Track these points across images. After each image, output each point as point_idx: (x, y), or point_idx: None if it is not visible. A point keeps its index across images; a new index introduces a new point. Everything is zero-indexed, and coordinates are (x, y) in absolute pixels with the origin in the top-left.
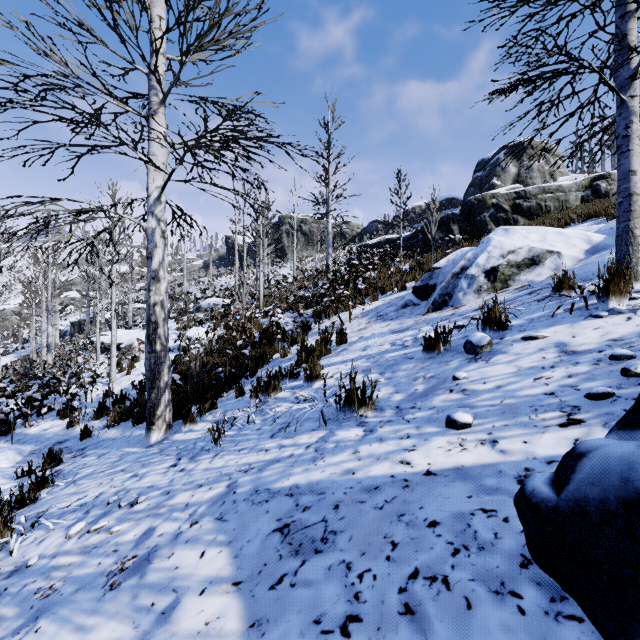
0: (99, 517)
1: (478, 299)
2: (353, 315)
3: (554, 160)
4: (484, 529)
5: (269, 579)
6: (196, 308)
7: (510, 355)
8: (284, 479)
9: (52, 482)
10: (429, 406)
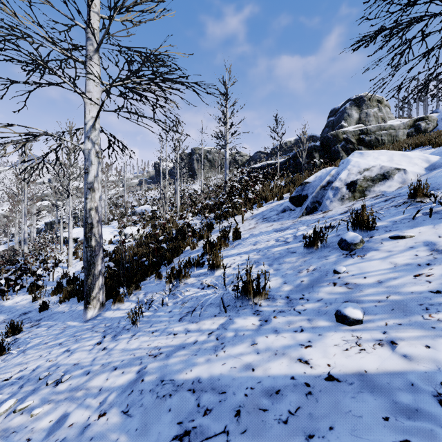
0: (28, 394)
1: (342, 205)
2: (244, 218)
3: (384, 109)
4: None
5: None
6: (132, 212)
7: (382, 252)
8: (187, 370)
9: (8, 350)
10: (316, 298)
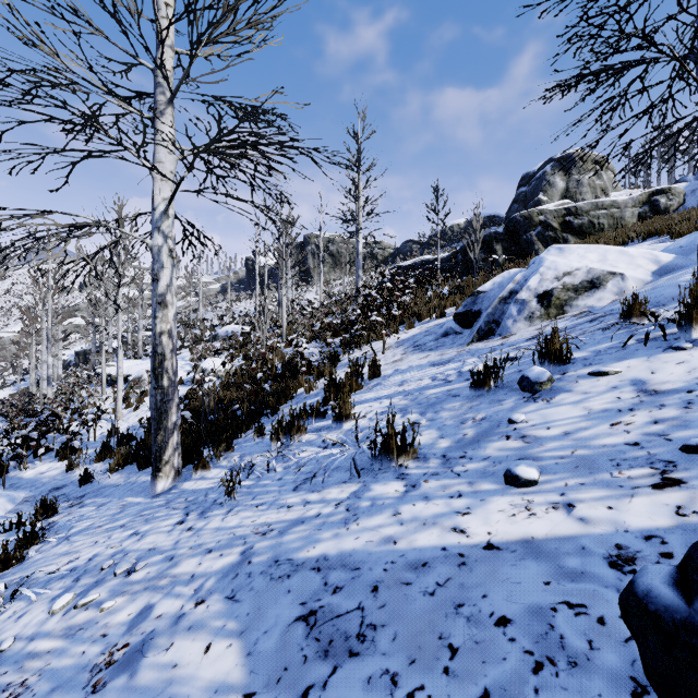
0: (90, 587)
1: (530, 327)
2: (387, 345)
3: (606, 174)
4: (573, 633)
5: (290, 692)
6: (213, 336)
7: (576, 394)
8: (310, 547)
9: (43, 537)
10: (482, 456)
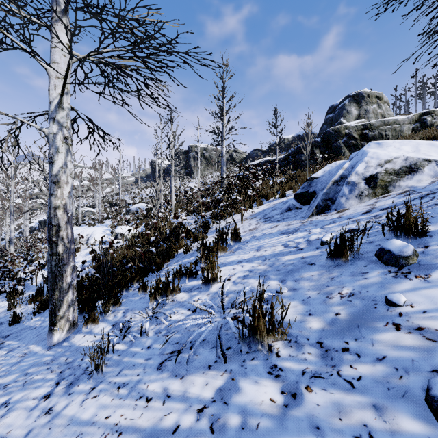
0: None
1: (360, 203)
2: (244, 217)
3: (384, 105)
4: None
5: None
6: (127, 211)
7: None
8: None
9: None
10: (373, 353)
